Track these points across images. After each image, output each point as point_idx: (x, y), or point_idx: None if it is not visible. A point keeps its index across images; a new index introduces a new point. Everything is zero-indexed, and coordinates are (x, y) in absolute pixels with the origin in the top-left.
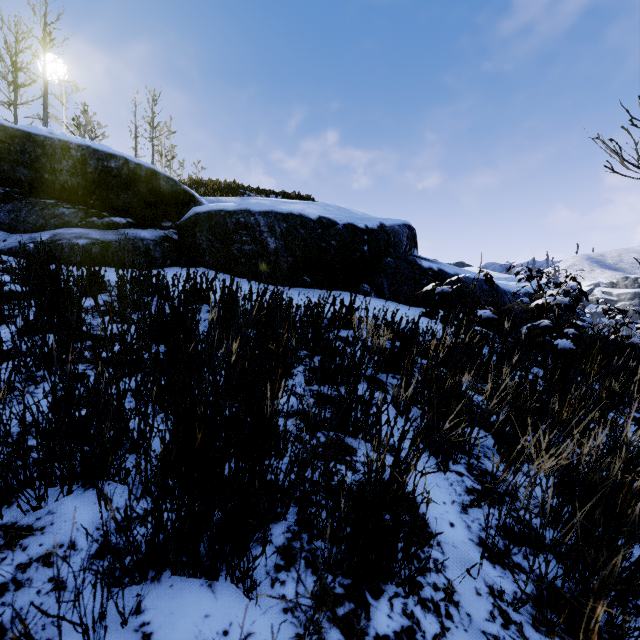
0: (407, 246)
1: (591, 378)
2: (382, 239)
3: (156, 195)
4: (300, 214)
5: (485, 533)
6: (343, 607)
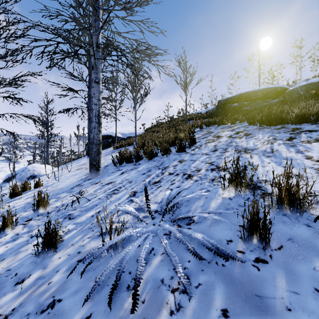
0: None
1: None
2: None
3: (277, 92)
4: (311, 83)
5: None
6: None
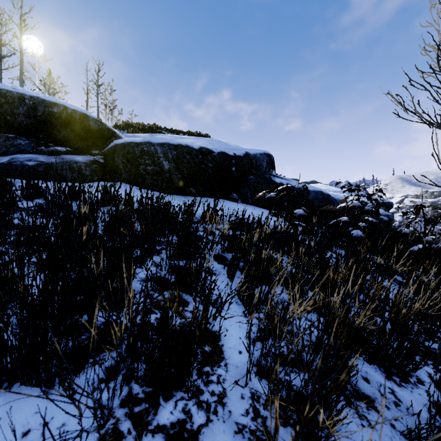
0: (266, 168)
1: (362, 255)
2: (246, 163)
3: (87, 131)
4: (186, 145)
5: (263, 358)
6: (140, 406)
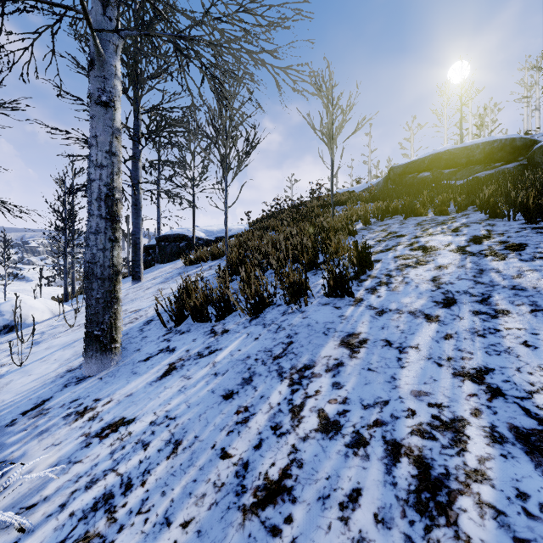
0: None
1: None
2: None
3: (514, 148)
4: None
5: None
6: None
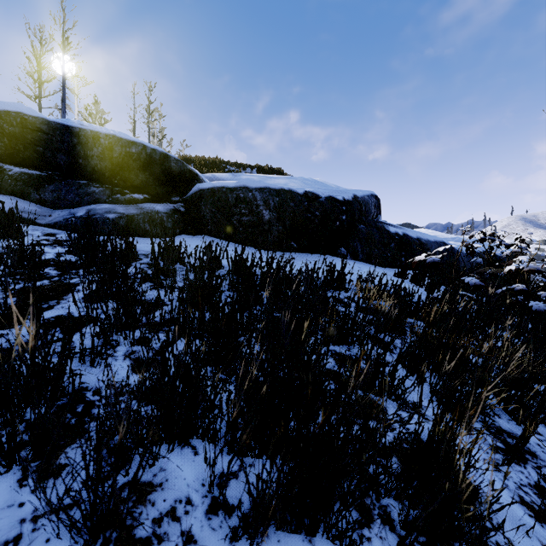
0: (374, 213)
1: None
2: (356, 209)
3: (168, 175)
4: (289, 189)
5: (522, 491)
6: None
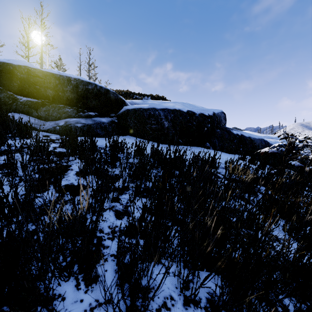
0: (223, 123)
1: None
2: (215, 120)
3: (108, 101)
4: (179, 109)
5: None
6: None
